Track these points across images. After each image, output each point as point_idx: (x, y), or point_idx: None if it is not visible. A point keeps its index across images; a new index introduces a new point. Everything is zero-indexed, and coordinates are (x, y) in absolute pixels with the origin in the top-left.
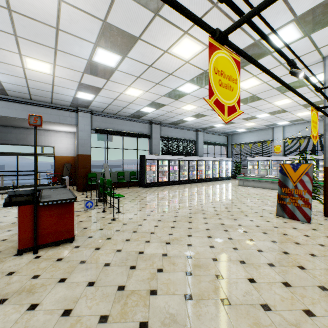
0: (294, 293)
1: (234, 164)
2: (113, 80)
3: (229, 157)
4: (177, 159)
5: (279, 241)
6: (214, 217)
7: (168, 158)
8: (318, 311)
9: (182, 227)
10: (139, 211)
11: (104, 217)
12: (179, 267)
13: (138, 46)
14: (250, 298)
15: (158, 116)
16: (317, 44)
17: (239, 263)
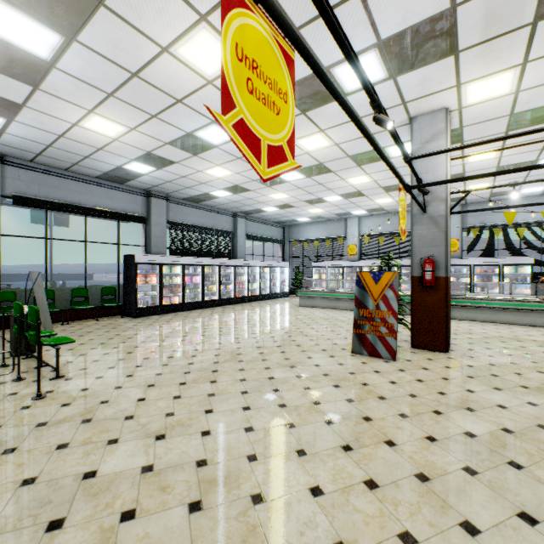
0: (383, 500)
1: (294, 273)
2: (50, 91)
3: (286, 260)
4: (199, 263)
5: (358, 397)
6: (258, 365)
7: (182, 262)
8: (420, 530)
9: (196, 394)
10: (110, 370)
11: (16, 392)
12: (176, 495)
13: (101, 22)
14: (314, 535)
15: (161, 183)
16: (404, 96)
17: (296, 457)
